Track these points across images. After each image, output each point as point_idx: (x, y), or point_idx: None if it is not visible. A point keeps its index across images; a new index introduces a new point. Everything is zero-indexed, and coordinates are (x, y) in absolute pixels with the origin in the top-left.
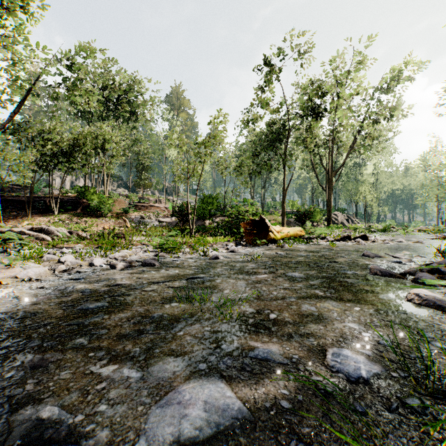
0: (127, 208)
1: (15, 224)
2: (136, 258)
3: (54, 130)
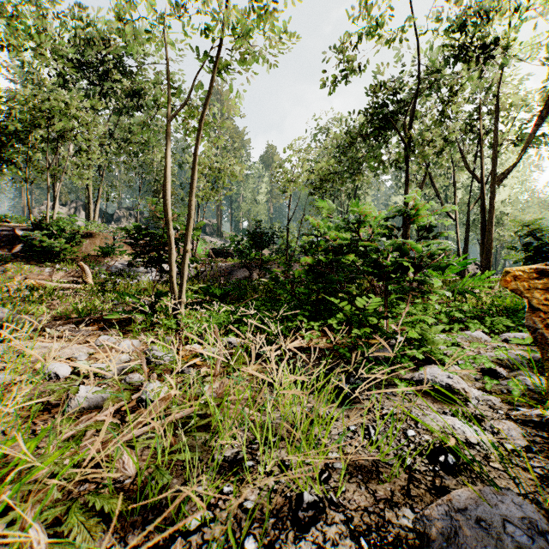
0: (109, 246)
1: None
2: None
3: None
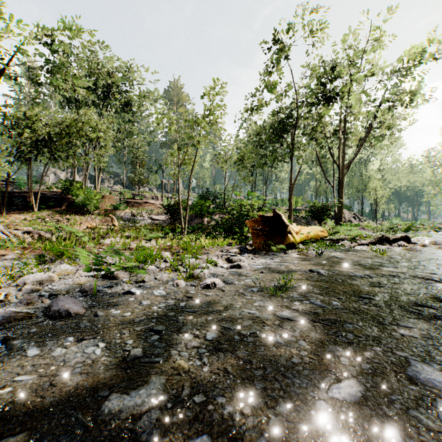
0: (117, 204)
1: None
2: (63, 285)
3: (32, 116)
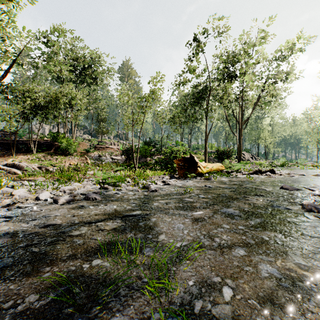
0: (89, 148)
1: (2, 161)
2: (82, 191)
3: (33, 90)
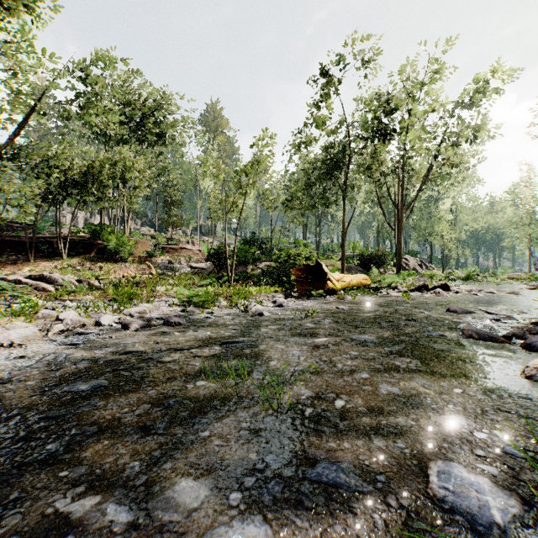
0: (152, 250)
1: (14, 271)
2: (157, 315)
3: (62, 155)
